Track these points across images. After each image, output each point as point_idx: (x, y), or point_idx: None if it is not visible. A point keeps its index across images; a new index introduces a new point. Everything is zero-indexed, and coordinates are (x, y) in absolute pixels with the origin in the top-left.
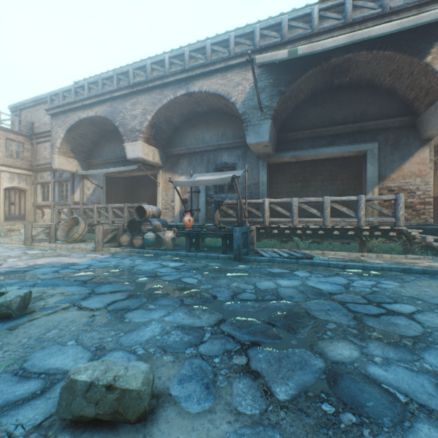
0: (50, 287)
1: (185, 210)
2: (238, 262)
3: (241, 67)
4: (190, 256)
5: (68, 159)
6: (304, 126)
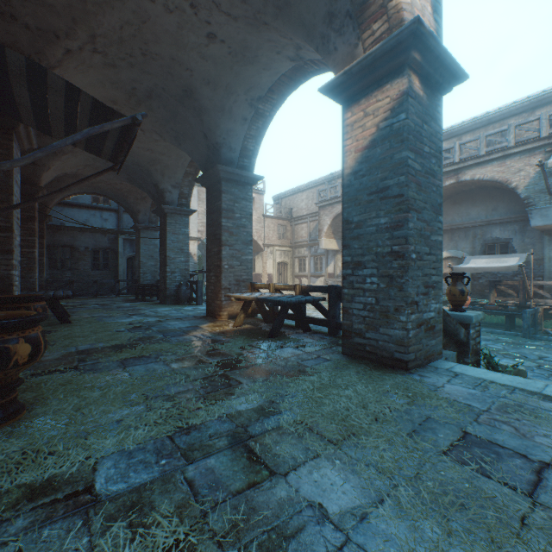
0: None
1: None
2: (527, 339)
3: (523, 153)
4: None
5: (330, 239)
6: None
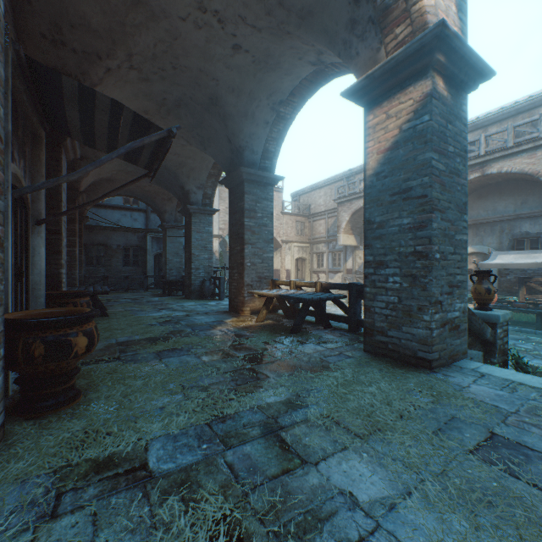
0: None
1: None
2: None
3: None
4: None
5: (348, 235)
6: None
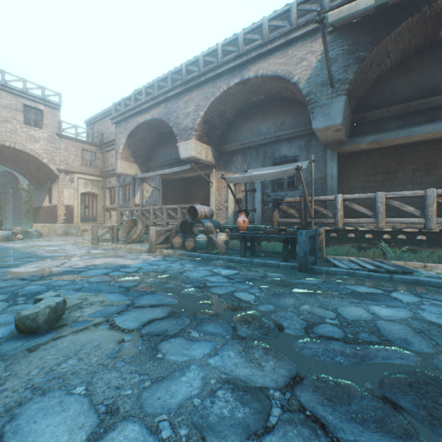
0: (94, 292)
1: (239, 210)
2: (304, 273)
3: (306, 38)
4: (245, 262)
5: (129, 163)
6: (389, 101)
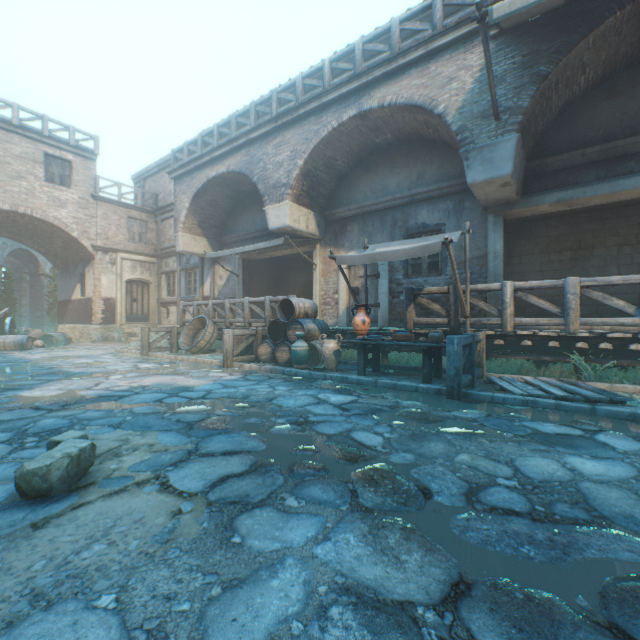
0: (140, 430)
1: (356, 305)
2: (457, 401)
3: (456, 47)
4: (365, 383)
5: (195, 237)
6: (584, 140)
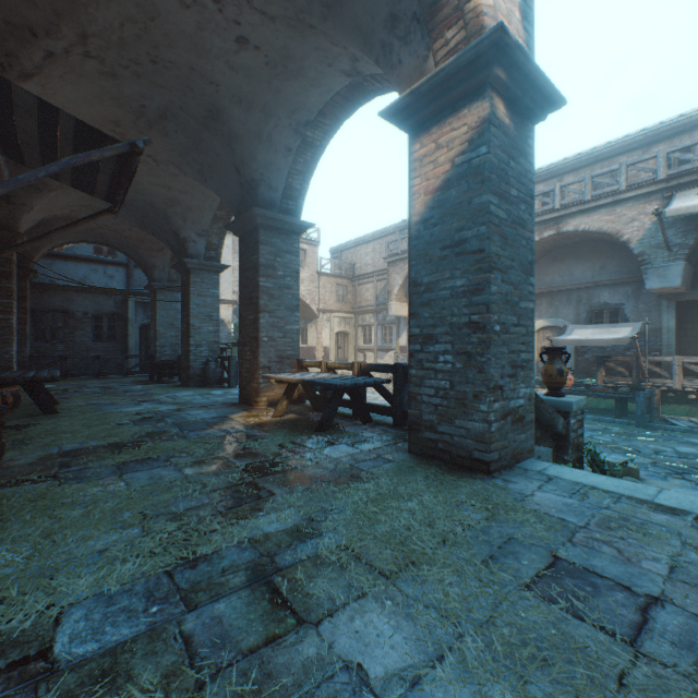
0: None
1: None
2: (642, 428)
3: (637, 199)
4: None
5: (401, 304)
6: None
